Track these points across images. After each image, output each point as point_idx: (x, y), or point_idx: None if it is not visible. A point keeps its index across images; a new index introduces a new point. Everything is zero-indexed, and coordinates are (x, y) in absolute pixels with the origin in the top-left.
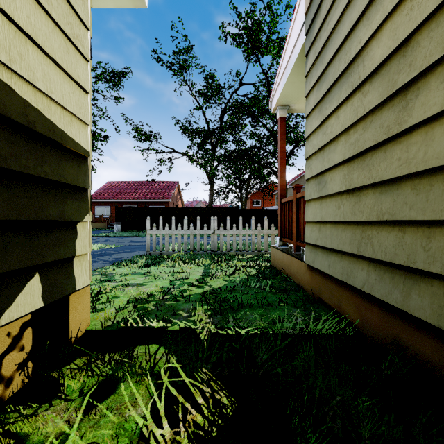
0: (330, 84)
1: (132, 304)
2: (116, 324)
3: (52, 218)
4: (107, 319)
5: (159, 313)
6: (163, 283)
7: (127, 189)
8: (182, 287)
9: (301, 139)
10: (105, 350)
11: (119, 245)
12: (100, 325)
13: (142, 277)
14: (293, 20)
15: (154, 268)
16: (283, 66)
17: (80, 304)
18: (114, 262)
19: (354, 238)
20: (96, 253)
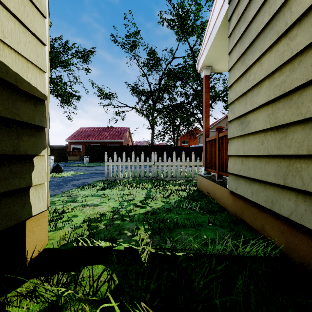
0: (253, 37)
1: (87, 223)
2: (70, 243)
3: (4, 152)
4: (63, 238)
5: (107, 232)
6: (114, 204)
7: (94, 133)
8: (129, 207)
9: (217, 96)
10: (54, 272)
11: (86, 173)
12: (56, 243)
13: (98, 199)
14: None
15: (108, 190)
16: (208, 34)
17: (38, 227)
18: (79, 186)
19: (280, 170)
20: (68, 178)
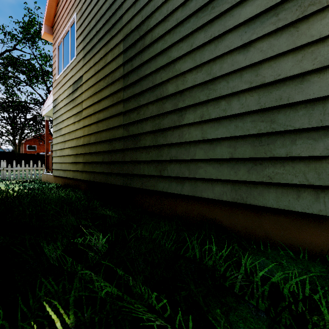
0: (57, 129)
1: None
2: None
3: None
4: None
5: None
6: None
7: None
8: None
9: None
10: None
11: None
12: None
13: None
14: (50, 96)
15: None
16: (47, 105)
17: None
18: None
19: (61, 166)
20: None
